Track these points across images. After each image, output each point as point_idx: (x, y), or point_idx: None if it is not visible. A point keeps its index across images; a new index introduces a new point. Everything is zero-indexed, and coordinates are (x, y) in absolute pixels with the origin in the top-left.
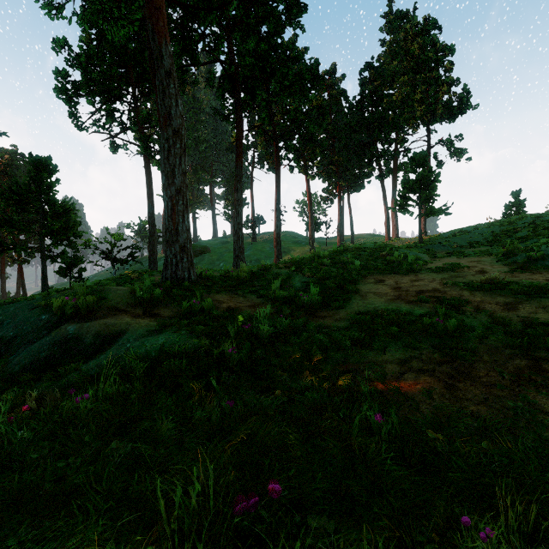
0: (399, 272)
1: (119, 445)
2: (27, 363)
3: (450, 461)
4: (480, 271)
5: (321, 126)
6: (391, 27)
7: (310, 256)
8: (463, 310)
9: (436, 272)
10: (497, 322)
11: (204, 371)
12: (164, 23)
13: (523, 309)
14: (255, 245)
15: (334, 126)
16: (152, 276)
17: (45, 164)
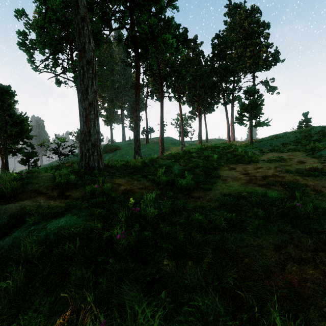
0: (243, 162)
1: None
2: None
3: None
4: (300, 162)
5: (188, 72)
6: (230, 13)
7: (183, 152)
8: (307, 193)
9: (269, 162)
10: None
11: (95, 255)
12: None
13: None
14: (148, 145)
15: (196, 73)
16: None
17: (6, 90)
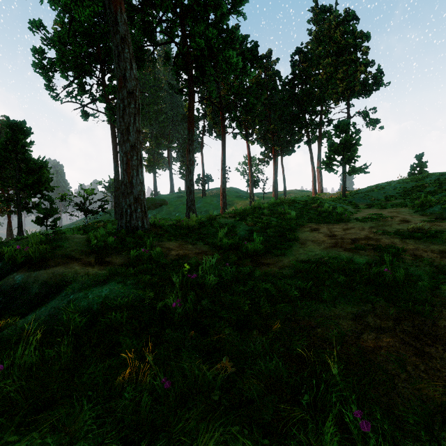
0: (330, 221)
1: None
2: None
3: None
4: (403, 220)
5: (259, 100)
6: (317, 19)
7: (251, 208)
8: (403, 259)
9: (363, 221)
10: (442, 272)
11: (147, 326)
12: None
13: None
14: (204, 199)
15: (270, 100)
16: (115, 225)
17: (20, 127)
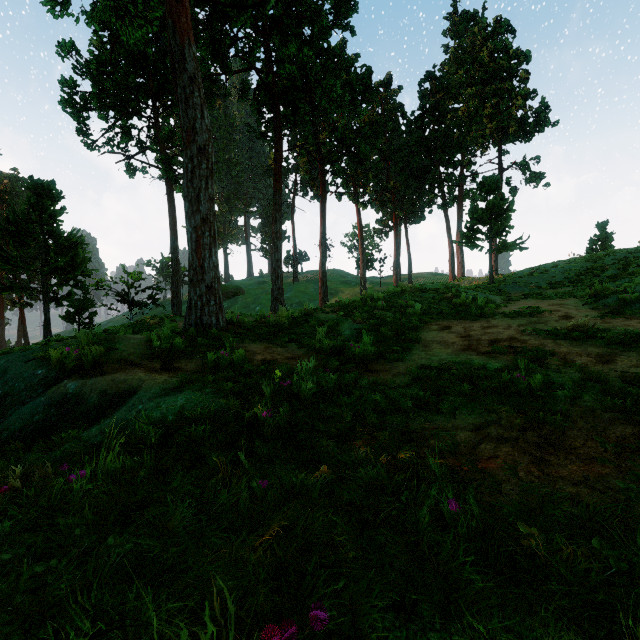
0: (467, 317)
1: (118, 541)
2: (16, 428)
3: (549, 564)
4: (565, 316)
5: (374, 146)
6: (456, 30)
7: (361, 299)
8: (548, 364)
9: (511, 317)
10: (590, 379)
11: (233, 440)
12: (187, 19)
13: (621, 362)
14: (296, 286)
15: (389, 146)
16: (175, 322)
17: (47, 189)
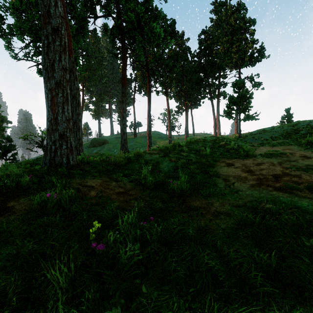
0: (239, 157)
1: None
2: None
3: None
4: (304, 156)
5: (175, 67)
6: (216, 10)
7: (172, 145)
8: None
9: (269, 157)
10: None
11: None
12: None
13: None
14: (136, 139)
15: (183, 68)
16: None
17: None
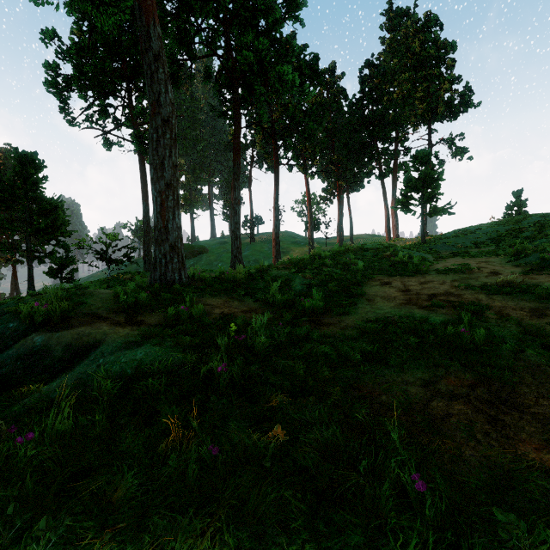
0: (405, 273)
1: (51, 525)
2: None
3: None
4: (493, 272)
5: (320, 124)
6: (391, 24)
7: (310, 257)
8: (486, 318)
9: (445, 273)
10: (529, 333)
11: (189, 394)
12: (152, 2)
13: None
14: (253, 246)
15: (333, 125)
16: (145, 277)
17: (31, 159)
